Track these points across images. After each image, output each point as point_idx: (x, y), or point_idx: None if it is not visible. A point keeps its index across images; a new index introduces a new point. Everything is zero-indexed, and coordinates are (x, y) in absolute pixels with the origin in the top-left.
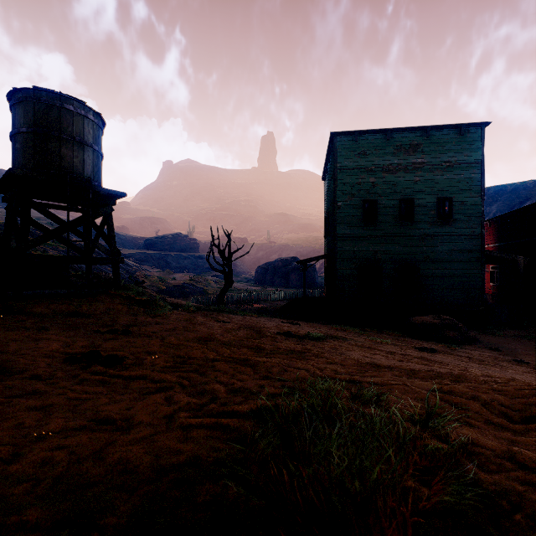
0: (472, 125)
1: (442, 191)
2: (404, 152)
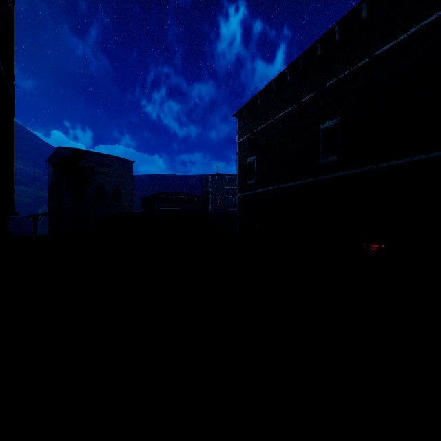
0: (129, 160)
1: (117, 186)
2: (100, 166)
